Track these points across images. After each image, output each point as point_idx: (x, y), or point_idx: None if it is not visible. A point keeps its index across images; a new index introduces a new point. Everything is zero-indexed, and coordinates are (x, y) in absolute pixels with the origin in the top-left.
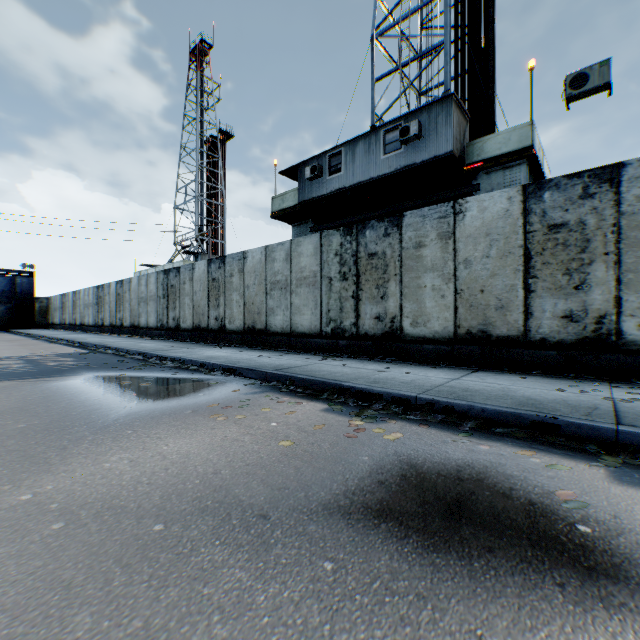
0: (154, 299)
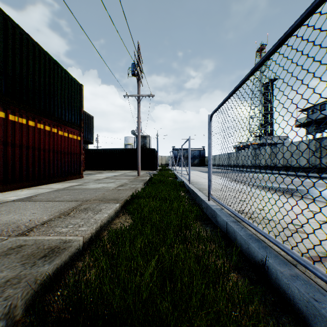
0: (250, 157)
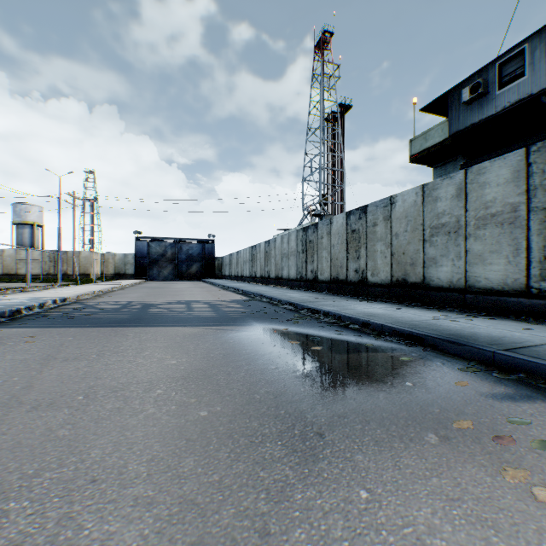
0: (294, 254)
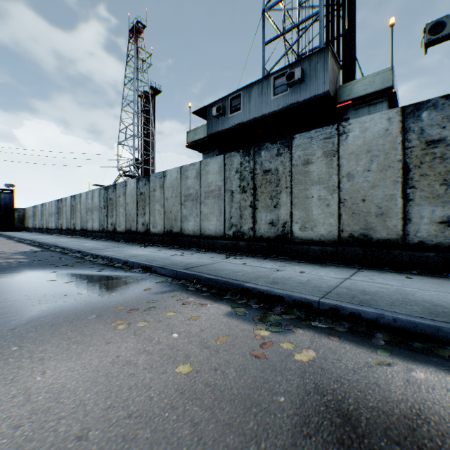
0: (97, 209)
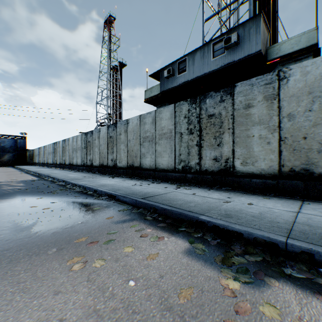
0: (80, 149)
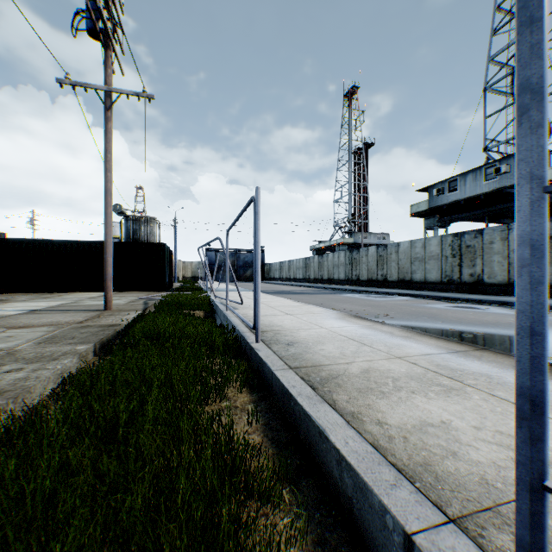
0: (343, 265)
